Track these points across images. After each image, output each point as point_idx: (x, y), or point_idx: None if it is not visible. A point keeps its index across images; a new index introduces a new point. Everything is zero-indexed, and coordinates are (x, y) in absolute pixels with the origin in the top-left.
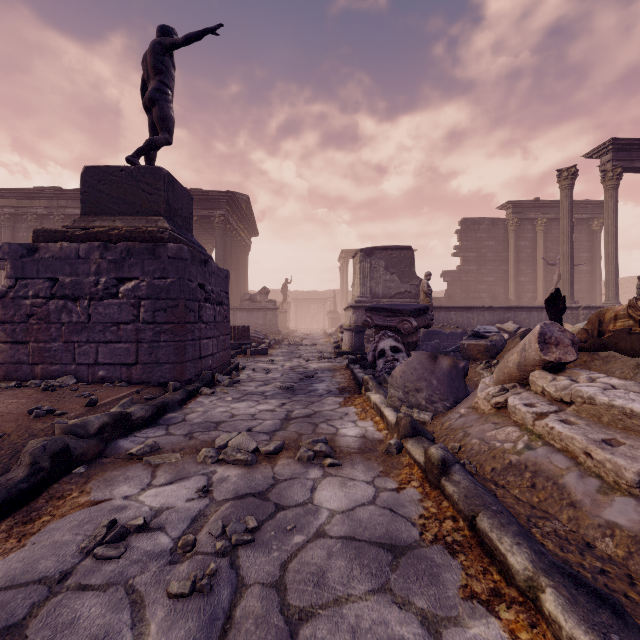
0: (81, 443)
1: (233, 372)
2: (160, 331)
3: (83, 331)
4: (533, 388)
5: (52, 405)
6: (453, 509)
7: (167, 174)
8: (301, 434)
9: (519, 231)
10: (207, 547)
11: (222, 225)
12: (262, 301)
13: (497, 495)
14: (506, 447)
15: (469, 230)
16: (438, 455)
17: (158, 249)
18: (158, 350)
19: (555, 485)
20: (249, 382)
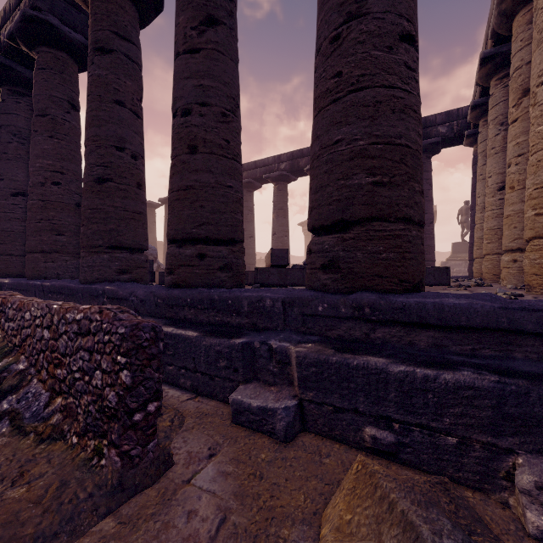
0: None
1: None
2: None
3: None
4: None
5: None
6: None
7: None
8: None
9: None
10: None
11: None
12: None
13: None
14: None
15: None
16: None
17: None
18: None
19: None
20: None
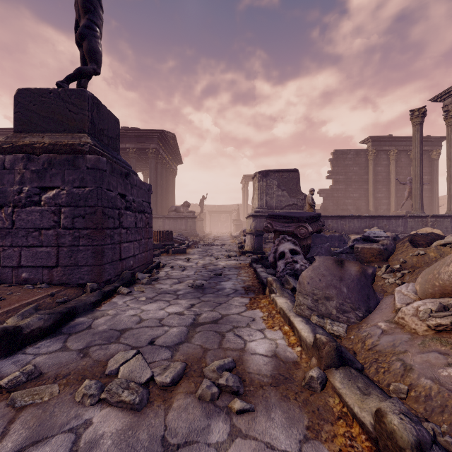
0: None
1: (154, 270)
2: (79, 236)
3: (7, 236)
4: None
5: None
6: None
7: (91, 96)
8: (206, 350)
9: (376, 159)
10: None
11: (154, 155)
12: (184, 212)
13: None
14: None
15: (339, 159)
16: (409, 436)
17: (77, 160)
18: (77, 254)
19: None
20: (166, 280)
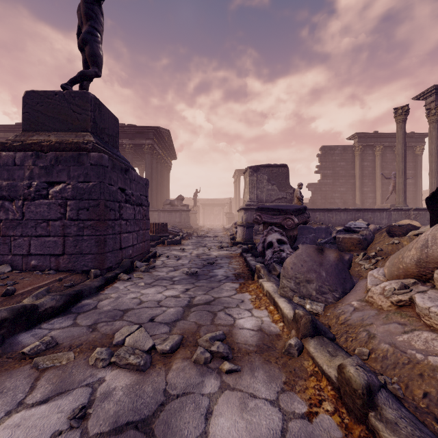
0: None
1: (151, 259)
2: (83, 227)
3: (18, 227)
4: None
5: None
6: None
7: (94, 98)
8: (200, 325)
9: (363, 155)
10: None
11: (150, 151)
12: (178, 205)
13: None
14: (433, 362)
15: (327, 154)
16: (361, 380)
17: (82, 157)
18: (82, 243)
19: None
20: (162, 268)
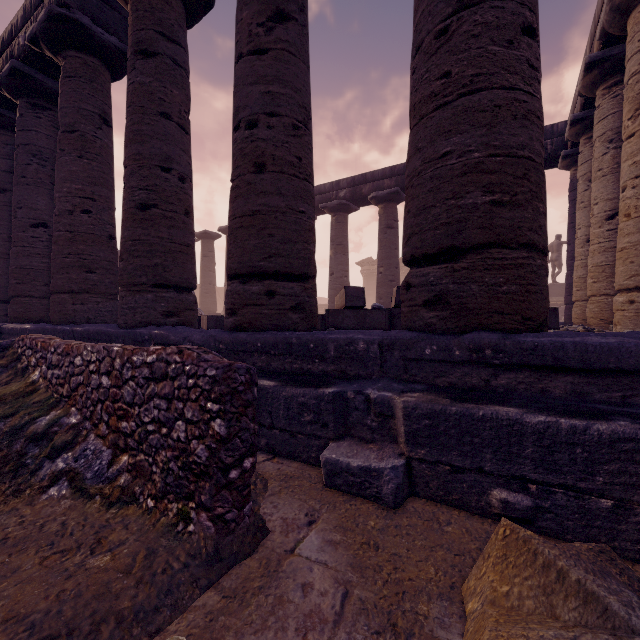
0: None
1: None
2: None
3: None
4: None
5: None
6: None
7: None
8: None
9: None
10: None
11: None
12: None
13: None
14: None
15: None
16: None
17: None
18: None
19: None
20: None
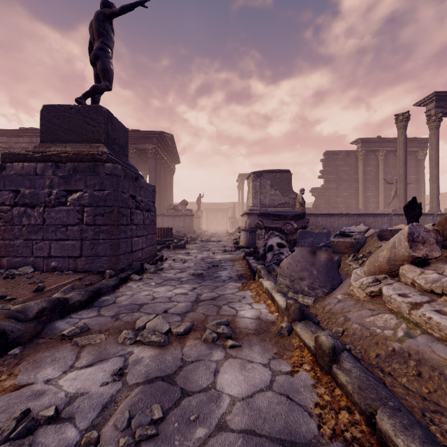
0: (19, 326)
1: (158, 262)
2: (99, 231)
3: (39, 231)
4: (403, 280)
5: (6, 291)
6: (347, 399)
7: (106, 111)
8: (207, 315)
9: (366, 160)
10: (110, 444)
11: (154, 155)
12: (182, 210)
13: (386, 384)
14: (387, 334)
15: (330, 159)
16: (329, 343)
17: (98, 168)
18: (97, 246)
19: (441, 375)
20: (169, 270)
